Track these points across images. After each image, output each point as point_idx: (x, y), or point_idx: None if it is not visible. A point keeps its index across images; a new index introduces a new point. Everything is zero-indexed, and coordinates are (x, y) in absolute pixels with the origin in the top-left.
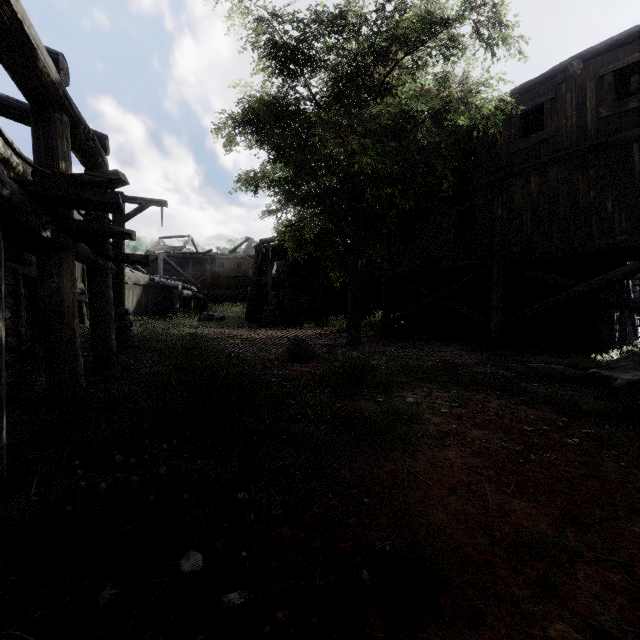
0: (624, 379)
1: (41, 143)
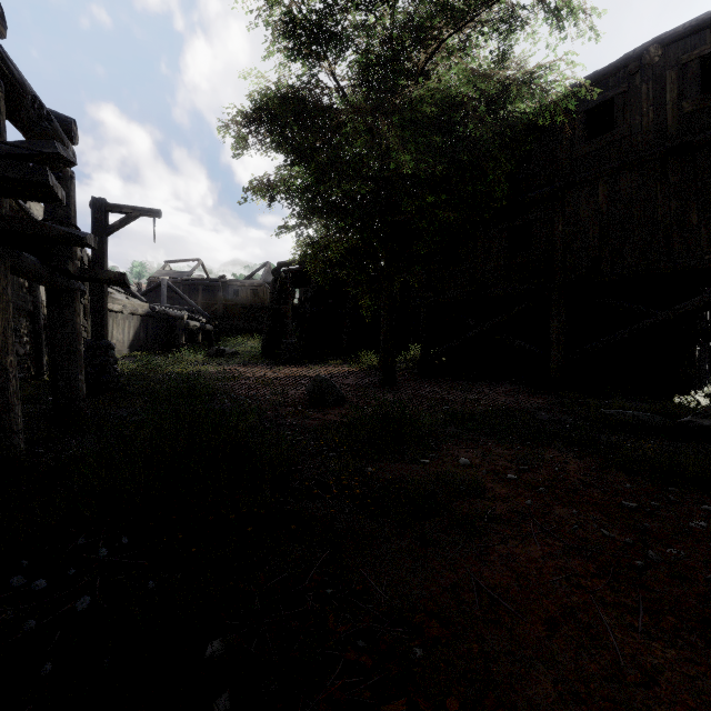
0: None
1: None
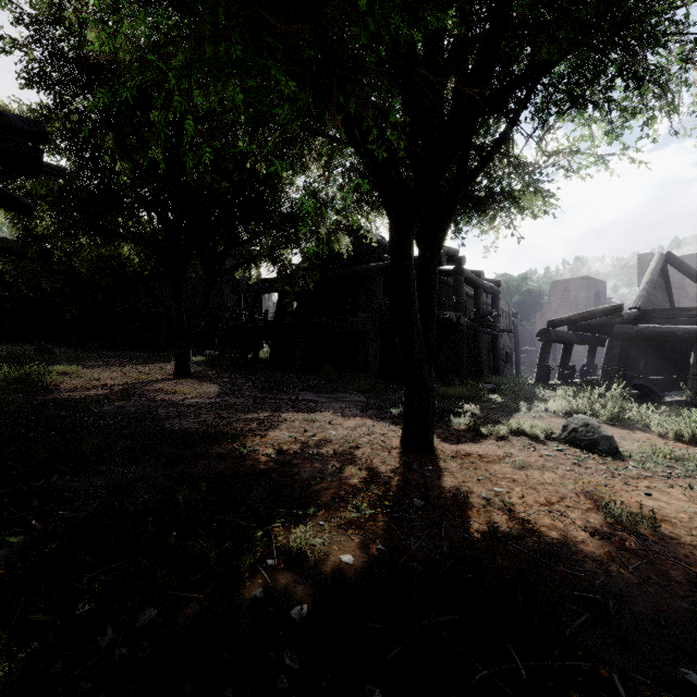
0: None
1: None
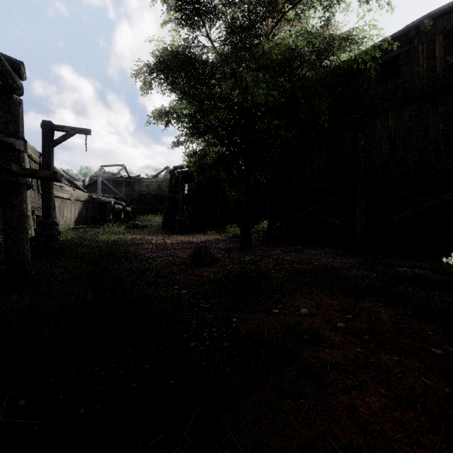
0: None
1: None
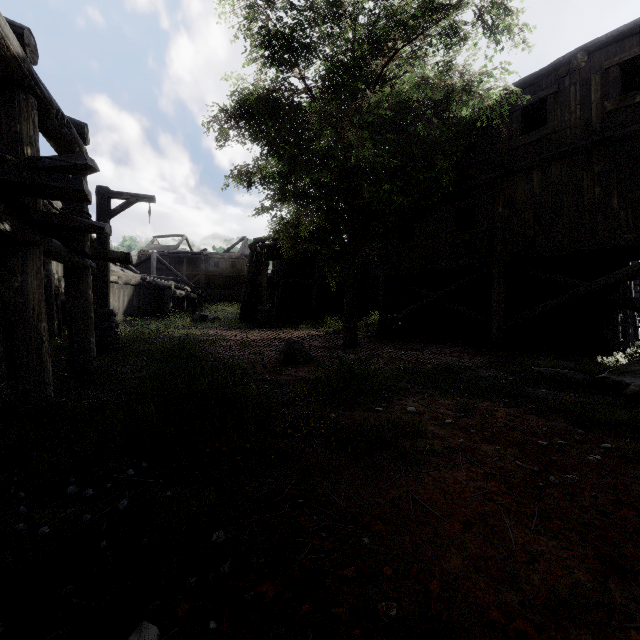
0: (638, 385)
1: (3, 126)
